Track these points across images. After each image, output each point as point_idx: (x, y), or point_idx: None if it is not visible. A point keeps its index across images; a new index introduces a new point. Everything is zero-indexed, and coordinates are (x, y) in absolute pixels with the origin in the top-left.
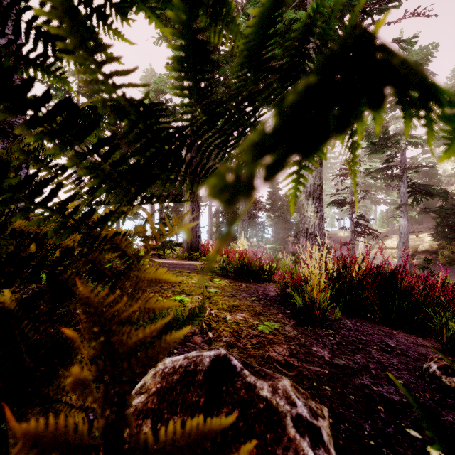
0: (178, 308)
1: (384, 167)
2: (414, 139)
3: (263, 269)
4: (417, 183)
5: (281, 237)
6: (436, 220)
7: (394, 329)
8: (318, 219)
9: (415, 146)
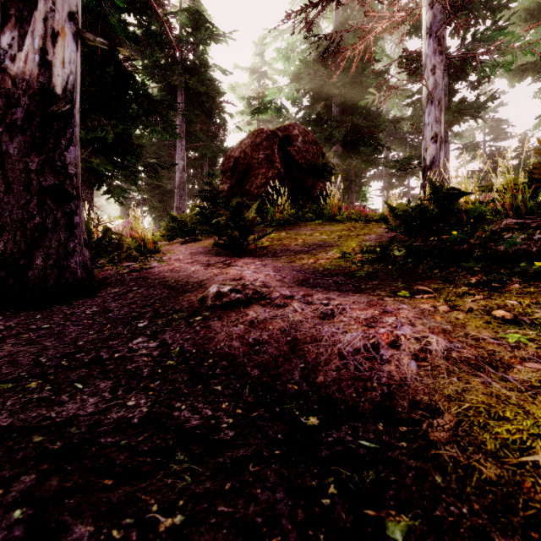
0: None
1: None
2: None
3: None
4: None
5: None
6: None
7: None
8: None
9: None
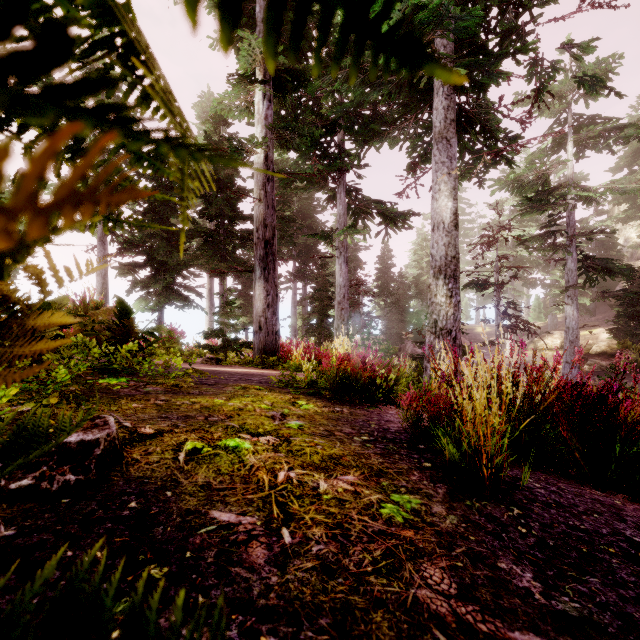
0: (228, 465)
1: (543, 233)
2: (587, 193)
3: (376, 385)
4: (592, 256)
5: (395, 334)
6: (617, 309)
7: (610, 493)
8: (453, 307)
9: (588, 203)
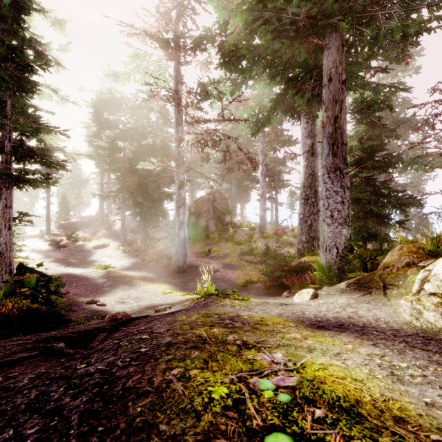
0: None
1: None
2: None
3: None
4: None
5: None
6: None
7: None
8: None
9: None
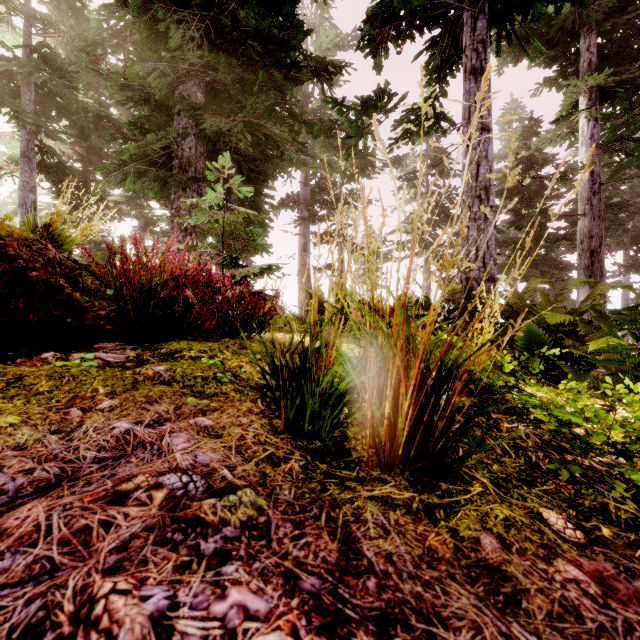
0: None
1: None
2: None
3: None
4: None
5: None
6: None
7: None
8: None
9: None
